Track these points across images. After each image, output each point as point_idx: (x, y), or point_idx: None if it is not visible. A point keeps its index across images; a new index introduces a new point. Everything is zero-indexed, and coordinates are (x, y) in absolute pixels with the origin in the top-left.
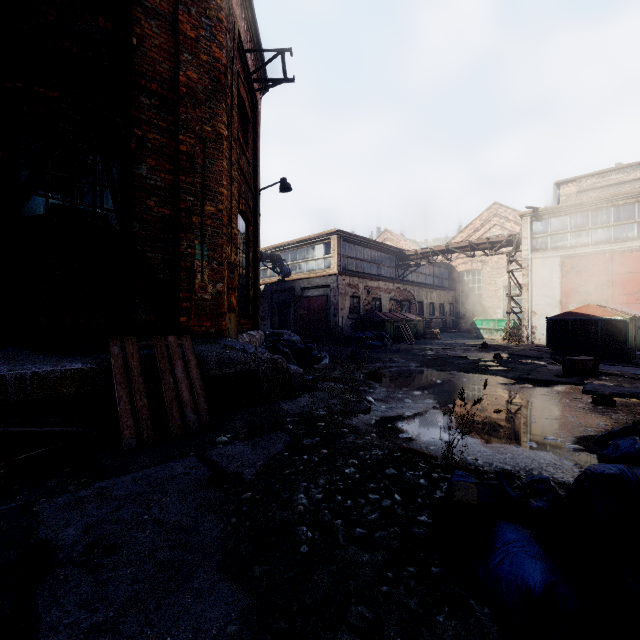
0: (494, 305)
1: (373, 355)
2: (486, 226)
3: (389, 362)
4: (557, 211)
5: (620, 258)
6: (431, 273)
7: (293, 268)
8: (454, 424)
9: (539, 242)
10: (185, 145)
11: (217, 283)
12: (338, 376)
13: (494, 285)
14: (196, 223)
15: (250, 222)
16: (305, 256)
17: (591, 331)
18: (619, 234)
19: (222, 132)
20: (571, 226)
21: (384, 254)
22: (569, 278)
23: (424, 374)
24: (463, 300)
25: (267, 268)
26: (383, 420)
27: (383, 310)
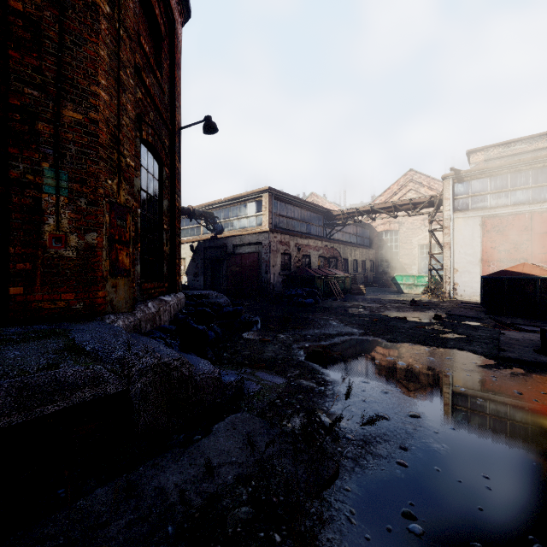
0: (410, 262)
1: (308, 316)
2: (403, 191)
3: (328, 327)
4: (478, 173)
5: (539, 218)
6: (354, 232)
7: (226, 225)
8: (510, 511)
9: (460, 203)
10: (21, 1)
11: (87, 232)
12: (272, 355)
13: (410, 244)
14: (45, 134)
15: (163, 162)
16: (237, 214)
17: (529, 290)
18: (537, 195)
19: (97, 1)
20: (491, 188)
21: (313, 213)
22: (490, 237)
23: (375, 348)
24: (382, 257)
25: (200, 225)
26: (367, 499)
27: (312, 267)
